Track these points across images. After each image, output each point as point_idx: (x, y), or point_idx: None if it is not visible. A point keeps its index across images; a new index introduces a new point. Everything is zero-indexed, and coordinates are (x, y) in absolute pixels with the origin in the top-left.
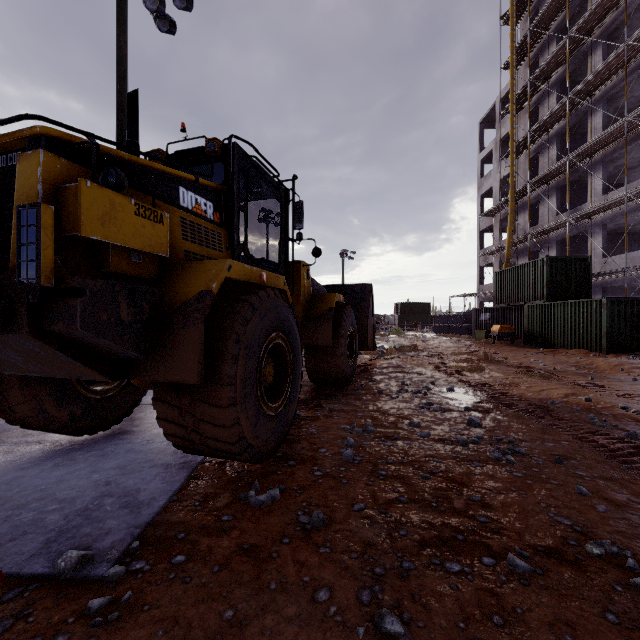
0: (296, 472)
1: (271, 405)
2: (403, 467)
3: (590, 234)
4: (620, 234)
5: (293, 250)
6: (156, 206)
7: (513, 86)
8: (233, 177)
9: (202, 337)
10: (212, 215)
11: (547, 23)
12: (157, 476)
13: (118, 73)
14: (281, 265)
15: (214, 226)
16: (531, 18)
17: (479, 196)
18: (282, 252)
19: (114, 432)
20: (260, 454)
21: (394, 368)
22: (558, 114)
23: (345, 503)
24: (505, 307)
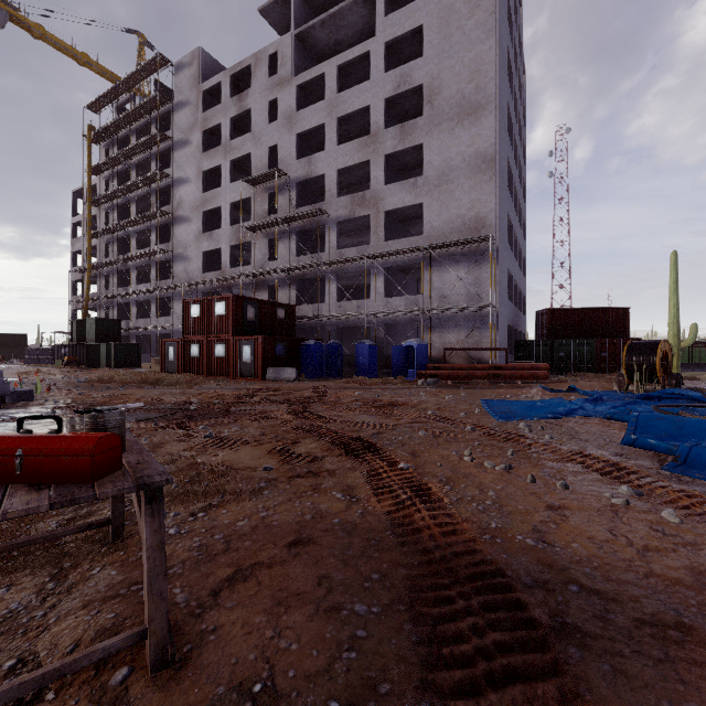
0: None
1: None
2: None
3: (132, 304)
4: None
5: None
6: None
7: (90, 193)
8: None
9: None
10: None
11: (112, 165)
12: None
13: None
14: None
15: None
16: (106, 149)
17: (72, 252)
18: None
19: None
20: None
21: None
22: (116, 228)
23: None
24: (78, 344)
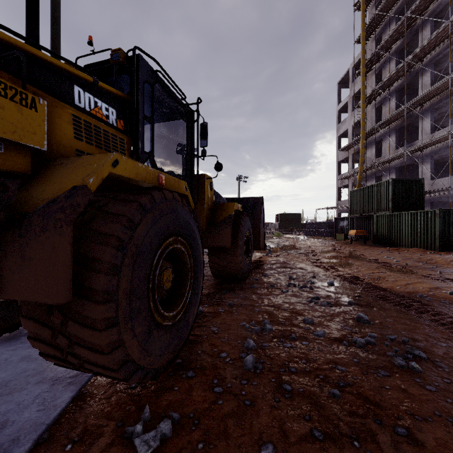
0: (194, 388)
1: (168, 314)
2: (308, 378)
3: (421, 163)
4: (441, 163)
5: (197, 163)
6: (38, 96)
7: (363, 55)
8: (137, 87)
9: (69, 243)
10: (115, 121)
11: (388, 8)
12: (37, 398)
13: (52, 18)
14: (187, 177)
15: (116, 132)
16: (376, 6)
17: (337, 136)
18: (188, 165)
19: (21, 333)
20: (153, 372)
21: (281, 264)
22: (397, 75)
23: (249, 443)
24: (358, 216)
